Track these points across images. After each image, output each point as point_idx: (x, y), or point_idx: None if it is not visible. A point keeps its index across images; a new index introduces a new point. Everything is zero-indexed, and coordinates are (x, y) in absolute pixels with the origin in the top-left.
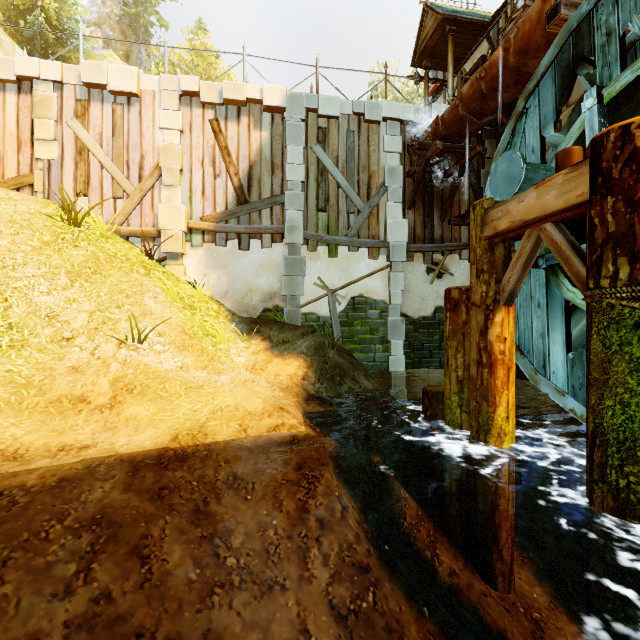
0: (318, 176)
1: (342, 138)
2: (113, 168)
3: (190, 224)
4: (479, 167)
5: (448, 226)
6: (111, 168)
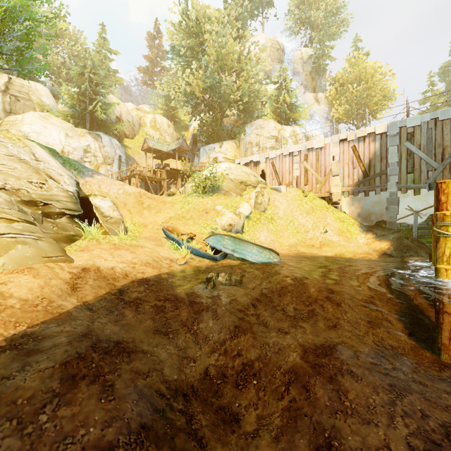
0: (407, 157)
1: (423, 134)
2: (315, 174)
3: (343, 189)
4: None
5: None
6: (315, 174)
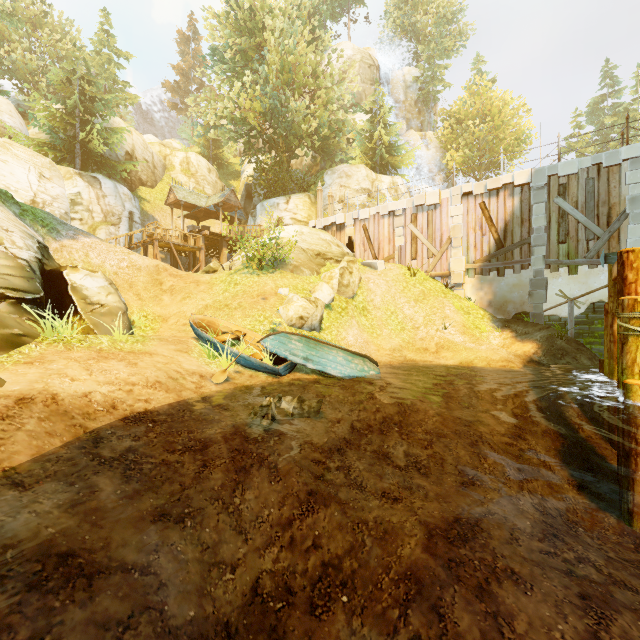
0: (558, 219)
1: (581, 186)
2: (427, 243)
3: (467, 266)
4: None
5: None
6: (427, 244)
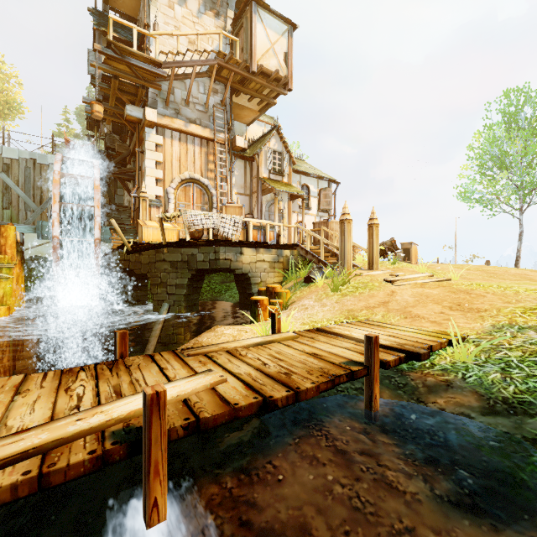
0: (4, 190)
1: (22, 170)
2: None
3: None
4: (116, 192)
5: None
6: None
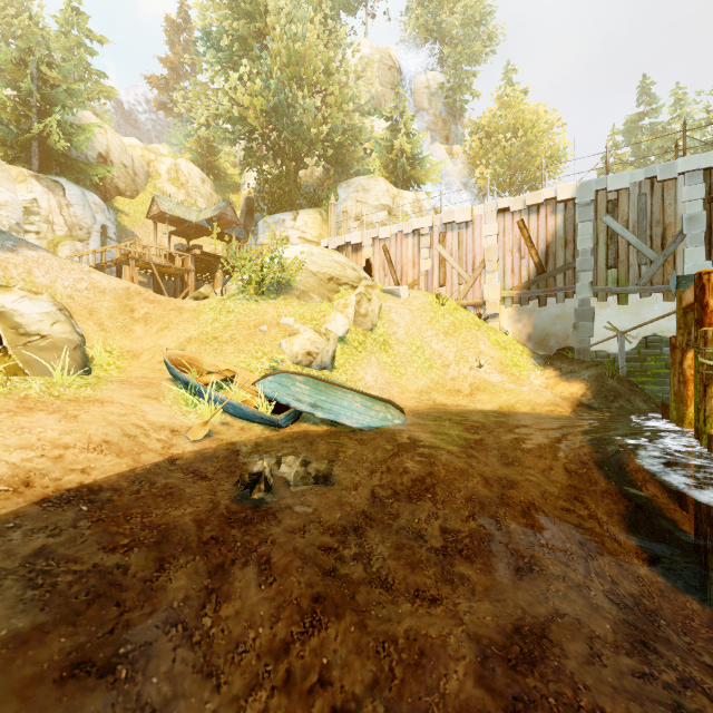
0: (607, 240)
1: (632, 203)
2: (458, 267)
3: (503, 294)
4: None
5: None
6: (457, 268)
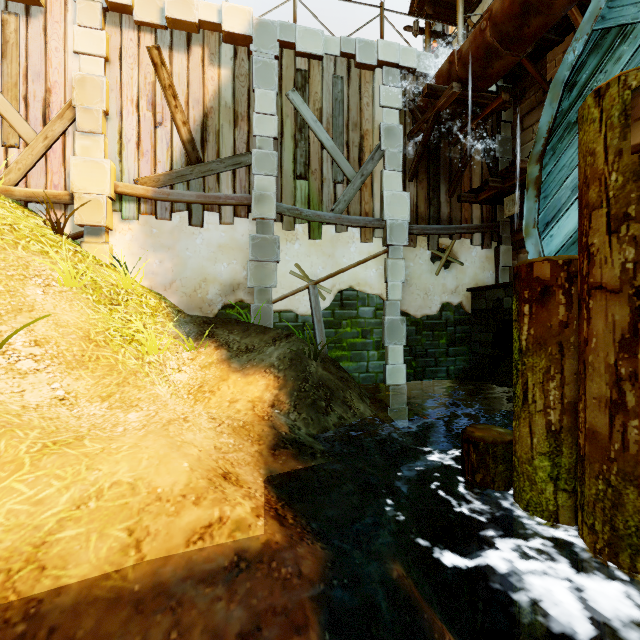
0: (296, 132)
1: (327, 85)
2: (3, 103)
3: (119, 187)
4: (493, 133)
5: (457, 204)
6: None
